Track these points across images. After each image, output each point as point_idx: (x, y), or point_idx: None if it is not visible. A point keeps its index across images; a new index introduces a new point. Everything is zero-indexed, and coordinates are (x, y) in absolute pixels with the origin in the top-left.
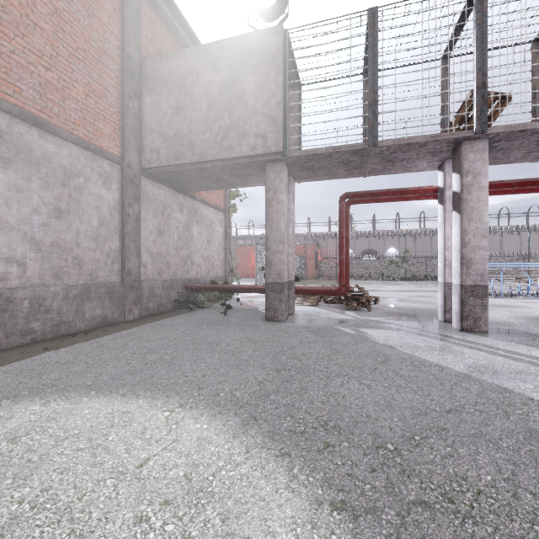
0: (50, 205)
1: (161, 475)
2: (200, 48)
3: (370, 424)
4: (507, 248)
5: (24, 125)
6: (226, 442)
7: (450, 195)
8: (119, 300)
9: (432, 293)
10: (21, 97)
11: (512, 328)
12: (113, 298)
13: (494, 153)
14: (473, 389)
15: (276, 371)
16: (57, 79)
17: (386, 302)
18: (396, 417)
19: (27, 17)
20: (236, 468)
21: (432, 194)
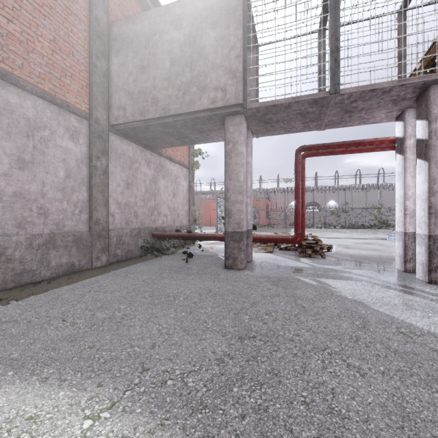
0: (13, 156)
1: None
2: (162, 8)
3: None
4: None
5: None
6: None
7: (410, 145)
8: (86, 248)
9: (375, 240)
10: None
11: None
12: (80, 246)
13: None
14: None
15: (239, 340)
16: (20, 32)
17: (336, 249)
18: None
19: None
20: None
21: (388, 145)
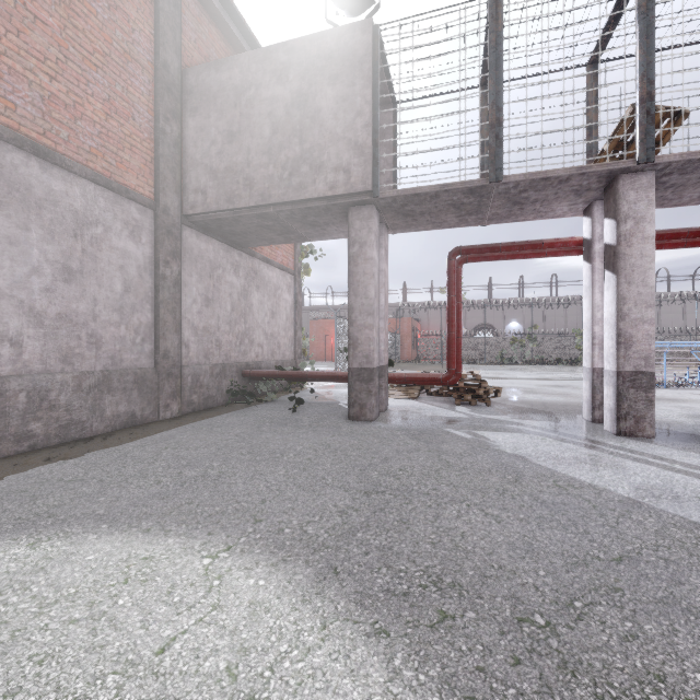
0: (57, 264)
1: (191, 668)
2: (260, 52)
3: (506, 581)
4: (666, 321)
5: (20, 154)
6: (293, 610)
7: (600, 250)
8: (151, 391)
9: (570, 382)
10: (15, 115)
11: (687, 430)
12: (143, 389)
13: (662, 192)
14: (649, 524)
15: (365, 495)
16: (66, 92)
17: (509, 394)
18: (542, 569)
19: (24, 6)
20: (306, 656)
21: (574, 248)
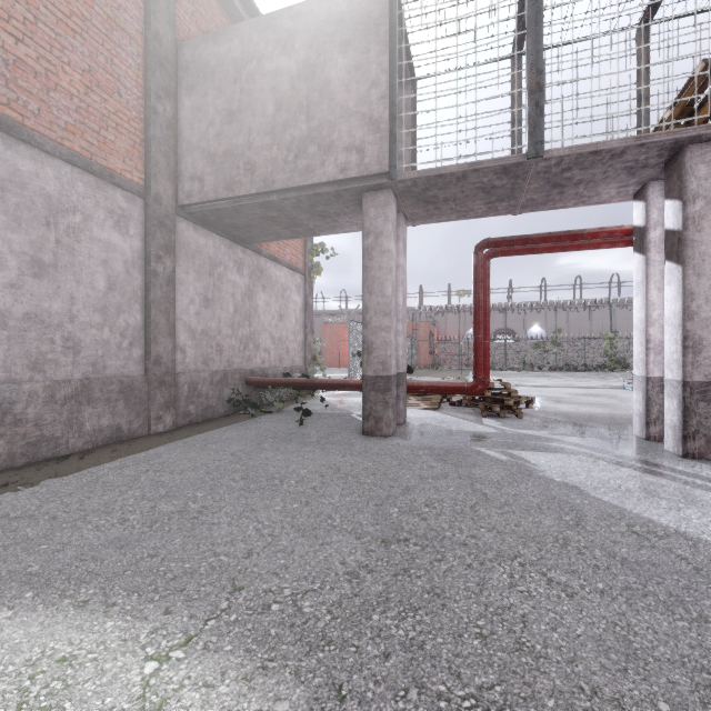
0: (24, 256)
1: None
2: (262, 20)
3: None
4: None
5: None
6: None
7: (656, 238)
8: (140, 402)
9: (603, 390)
10: None
11: None
12: (131, 400)
13: None
14: None
15: (382, 545)
16: (36, 58)
17: (540, 404)
18: (661, 696)
19: None
20: None
21: (621, 238)
